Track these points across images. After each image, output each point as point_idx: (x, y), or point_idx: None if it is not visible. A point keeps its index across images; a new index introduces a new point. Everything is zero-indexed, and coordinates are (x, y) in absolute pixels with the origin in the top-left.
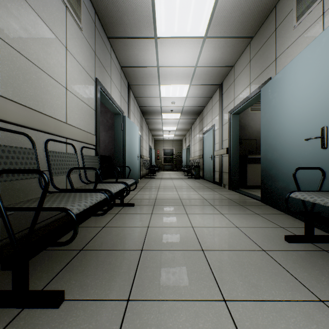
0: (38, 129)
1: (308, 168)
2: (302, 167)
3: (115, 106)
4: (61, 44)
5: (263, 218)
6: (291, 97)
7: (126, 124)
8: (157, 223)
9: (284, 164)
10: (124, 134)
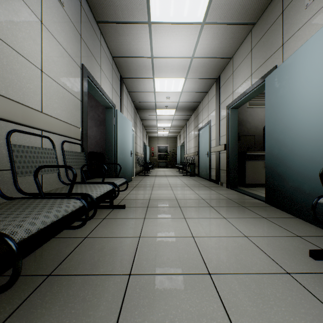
0: None
1: None
2: None
3: (106, 98)
4: (35, 16)
5: (273, 224)
6: (305, 84)
7: (118, 119)
8: (151, 232)
9: (295, 161)
10: (116, 129)
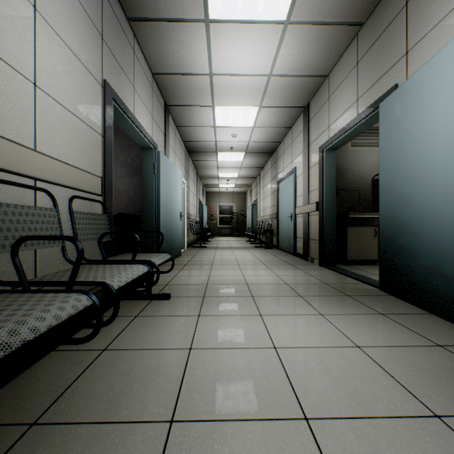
0: None
1: None
2: None
3: (143, 134)
4: None
5: (397, 324)
6: (445, 109)
7: (161, 165)
8: (208, 339)
9: (428, 227)
10: (157, 180)
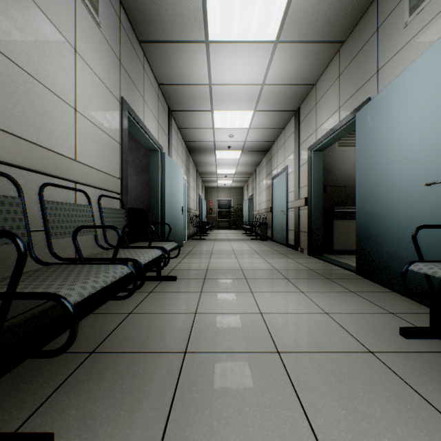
0: (28, 167)
1: (434, 226)
2: (425, 226)
3: (151, 138)
4: (68, 43)
5: (362, 299)
6: (402, 124)
7: (165, 165)
8: (209, 308)
9: (391, 220)
10: (162, 178)
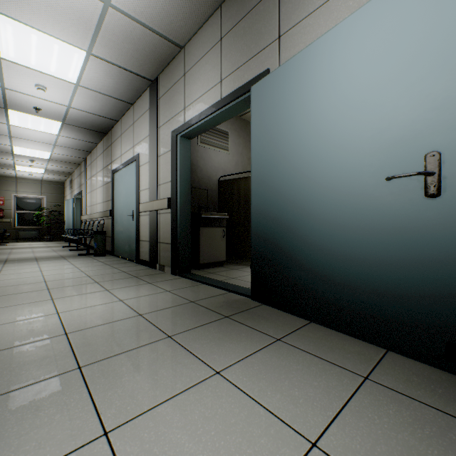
0: None
1: None
2: None
3: None
4: None
5: (306, 354)
6: (334, 97)
7: None
8: None
9: (314, 228)
10: None
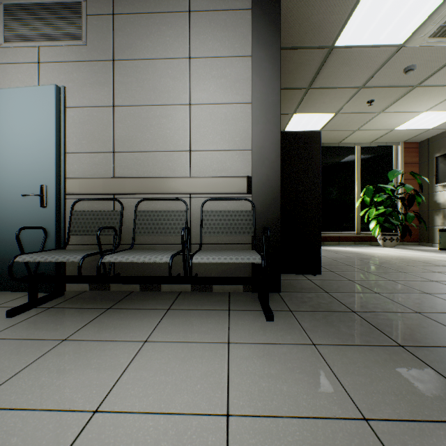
0: None
1: (33, 228)
2: (27, 227)
3: None
4: None
5: None
6: (0, 136)
7: None
8: None
9: None
10: None
